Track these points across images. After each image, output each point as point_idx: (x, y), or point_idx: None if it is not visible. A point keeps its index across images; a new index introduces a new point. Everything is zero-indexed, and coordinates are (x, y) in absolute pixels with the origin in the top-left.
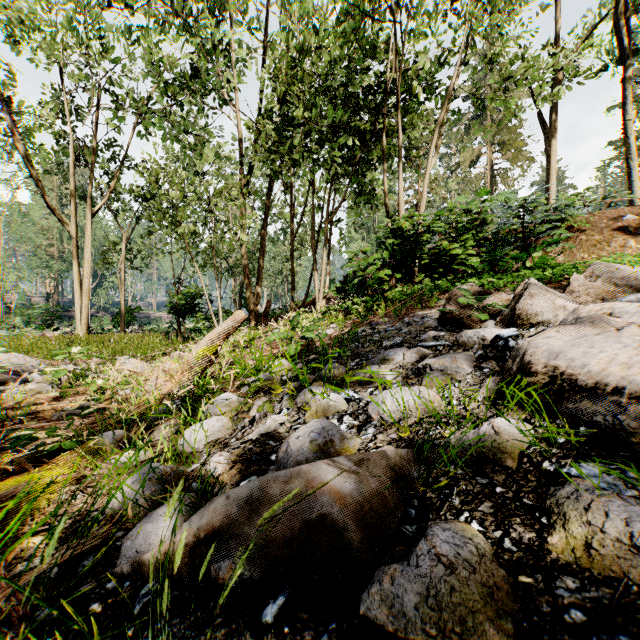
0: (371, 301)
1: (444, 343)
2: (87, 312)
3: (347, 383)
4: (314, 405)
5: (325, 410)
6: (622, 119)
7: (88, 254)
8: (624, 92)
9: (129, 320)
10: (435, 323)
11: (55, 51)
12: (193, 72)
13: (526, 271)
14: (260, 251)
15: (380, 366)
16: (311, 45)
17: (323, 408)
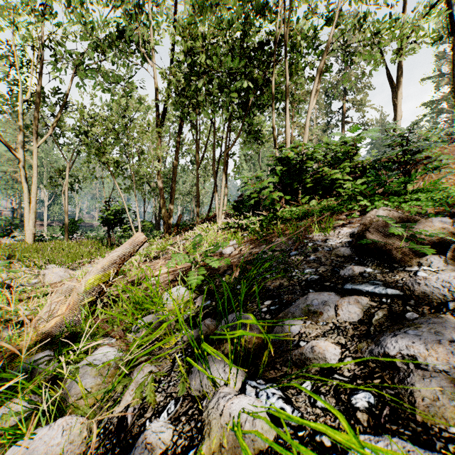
0: (265, 220)
1: (391, 291)
2: (34, 224)
3: (263, 353)
4: (216, 427)
5: (236, 446)
6: (452, 77)
7: (34, 178)
8: (454, 56)
9: (73, 229)
10: (348, 251)
11: (3, 12)
12: (118, 34)
13: (421, 194)
14: (172, 177)
15: (305, 322)
16: (212, 4)
17: (232, 440)
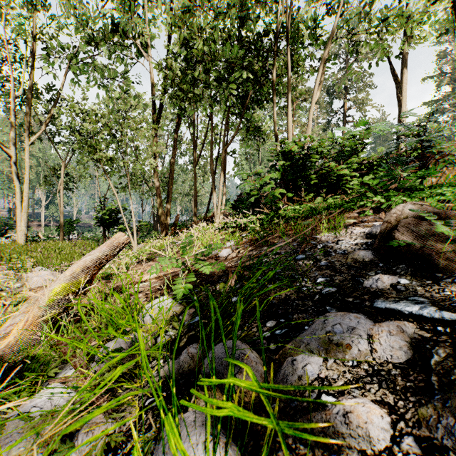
0: (266, 219)
1: (449, 316)
2: (26, 224)
3: (266, 411)
4: None
5: None
6: None
7: (26, 176)
8: None
9: (70, 230)
10: (369, 255)
11: None
12: (113, 27)
13: (445, 188)
14: (170, 175)
15: (326, 360)
16: None
17: None
